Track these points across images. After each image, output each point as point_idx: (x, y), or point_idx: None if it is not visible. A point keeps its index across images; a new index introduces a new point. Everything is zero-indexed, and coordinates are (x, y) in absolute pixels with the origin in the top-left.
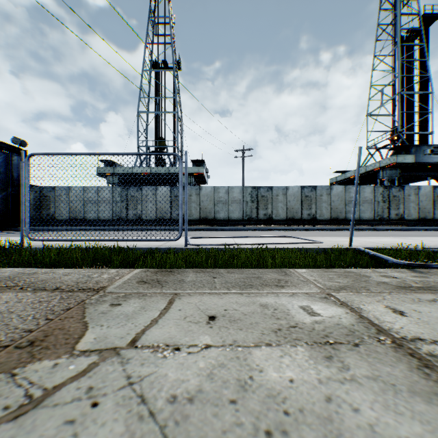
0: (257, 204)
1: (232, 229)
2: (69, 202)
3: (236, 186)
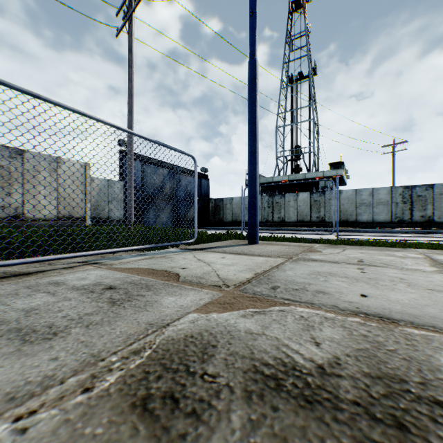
0: (410, 205)
1: (376, 231)
2: (231, 209)
3: (382, 187)
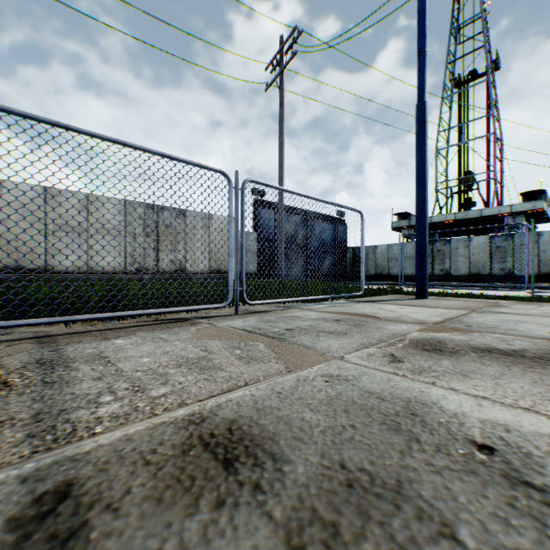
0: None
1: None
2: (375, 259)
3: None
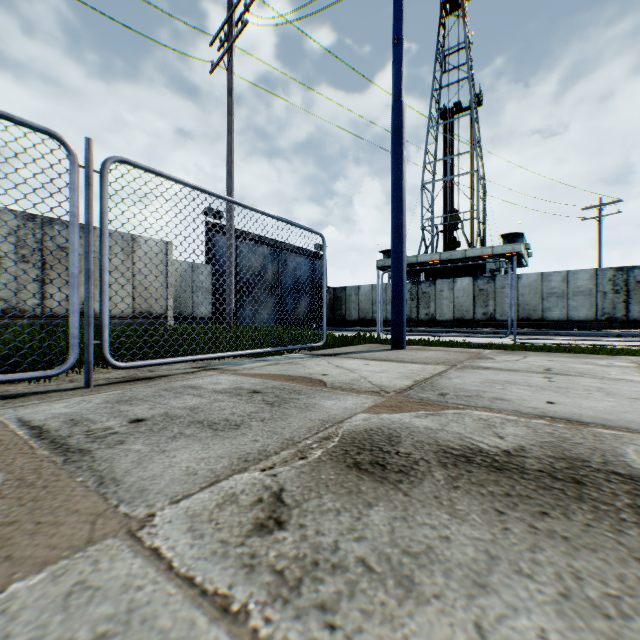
0: (625, 296)
1: (573, 334)
2: (358, 302)
3: (581, 270)
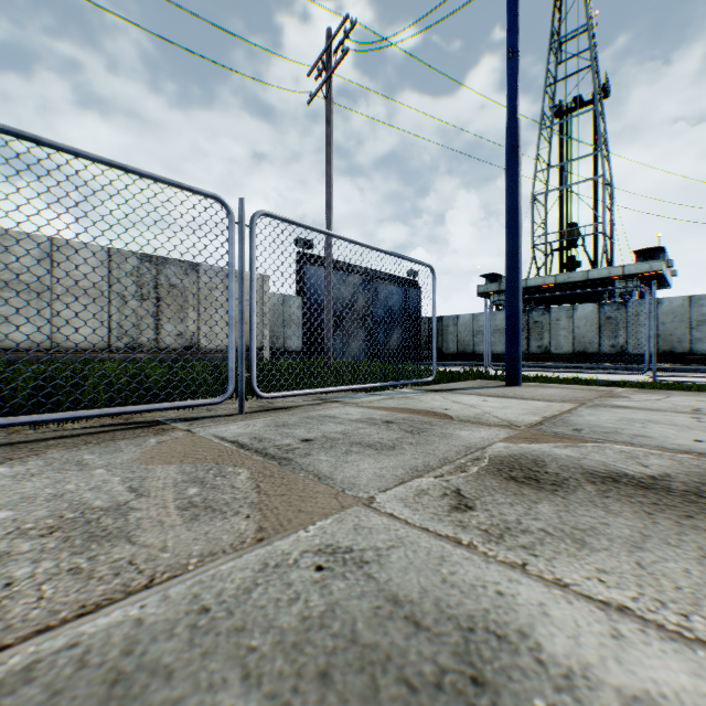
0: None
1: None
2: (456, 333)
3: None
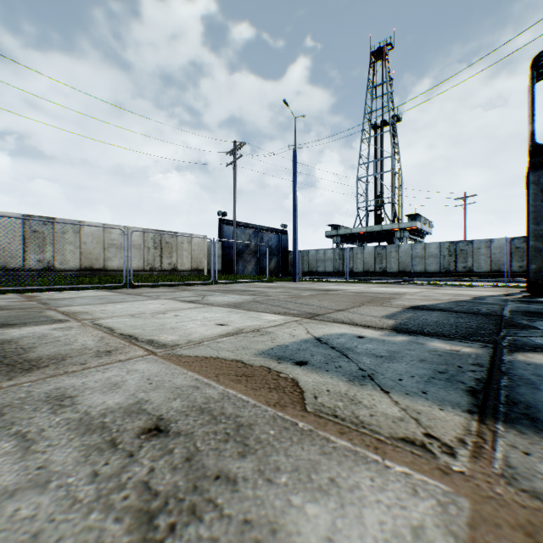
0: (455, 258)
1: (418, 280)
2: (308, 260)
3: (432, 242)
